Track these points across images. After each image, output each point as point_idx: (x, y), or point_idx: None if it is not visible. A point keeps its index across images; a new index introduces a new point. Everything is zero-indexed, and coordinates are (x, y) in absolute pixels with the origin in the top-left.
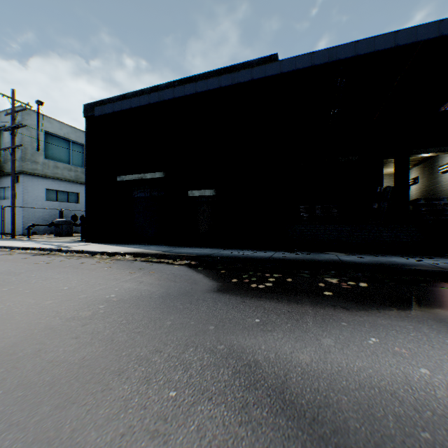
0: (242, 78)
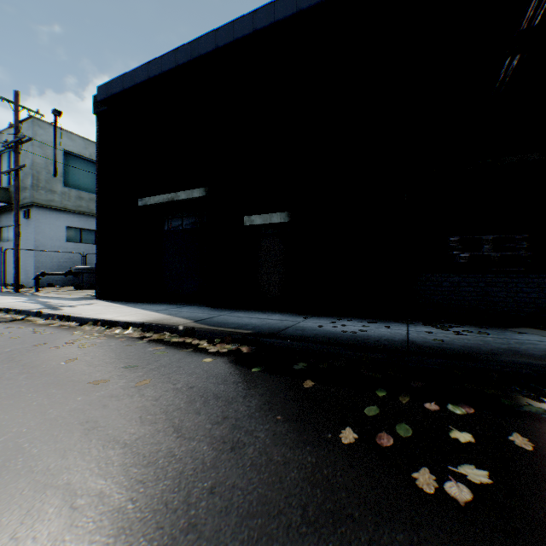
0: None
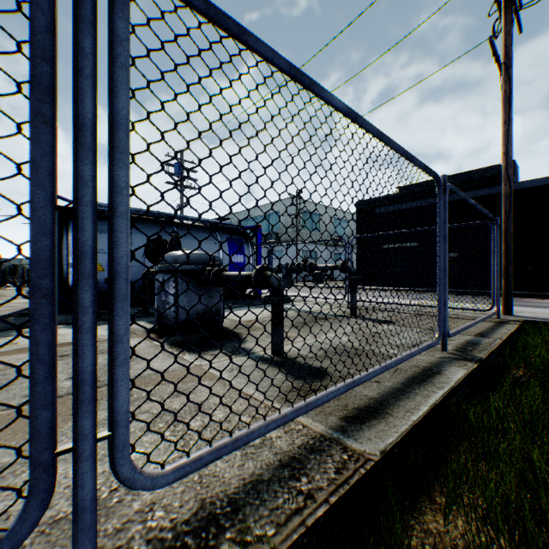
0: (482, 193)
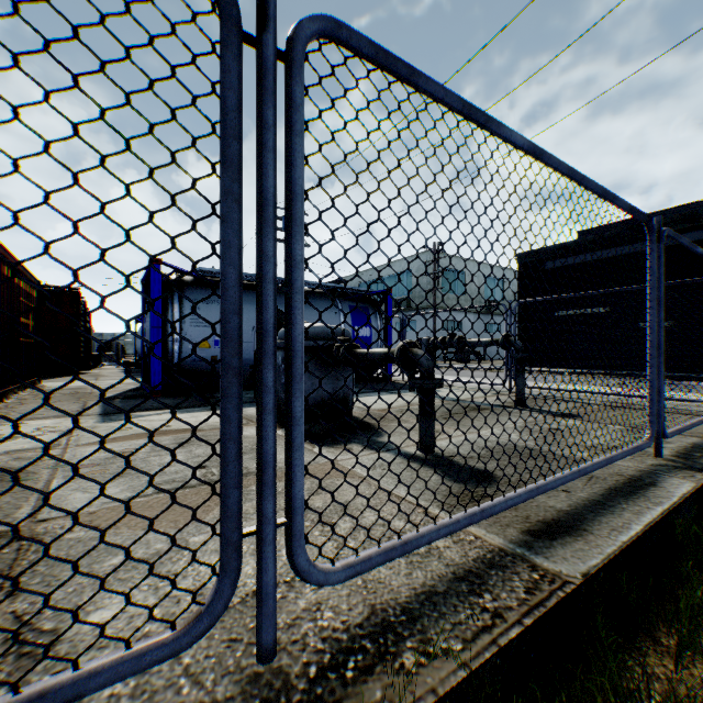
0: None
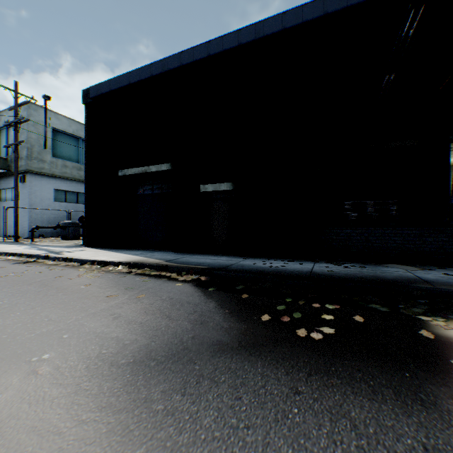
0: (269, 29)
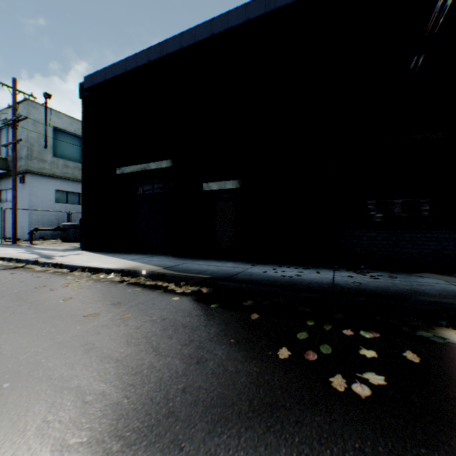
0: (282, 1)
